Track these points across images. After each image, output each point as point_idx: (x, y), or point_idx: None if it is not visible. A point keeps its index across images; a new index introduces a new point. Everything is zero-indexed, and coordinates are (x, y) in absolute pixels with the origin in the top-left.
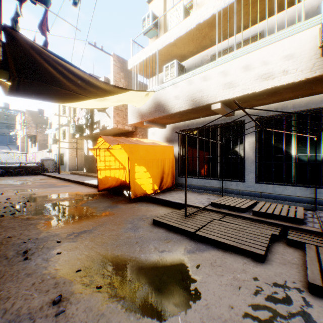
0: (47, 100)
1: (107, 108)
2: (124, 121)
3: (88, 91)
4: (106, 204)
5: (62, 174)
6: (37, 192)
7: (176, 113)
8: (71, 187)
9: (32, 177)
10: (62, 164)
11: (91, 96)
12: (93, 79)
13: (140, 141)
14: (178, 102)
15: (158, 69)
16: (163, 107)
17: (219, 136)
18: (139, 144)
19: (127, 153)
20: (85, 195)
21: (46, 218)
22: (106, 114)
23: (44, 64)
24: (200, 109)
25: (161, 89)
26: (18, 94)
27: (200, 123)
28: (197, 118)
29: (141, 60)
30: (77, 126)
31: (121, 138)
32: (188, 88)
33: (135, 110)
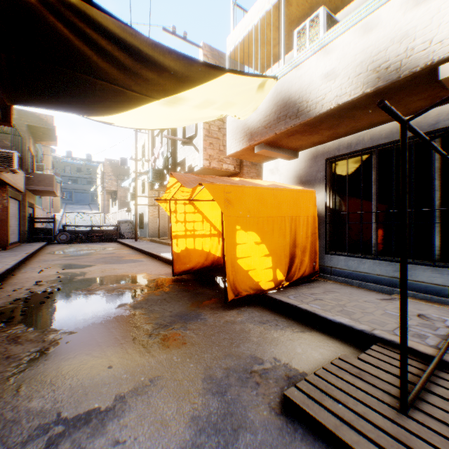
0: (77, 109)
1: (194, 138)
2: (221, 156)
3: (143, 79)
4: (178, 308)
5: (139, 241)
6: (87, 270)
7: (328, 113)
8: (139, 263)
9: (102, 246)
10: (142, 228)
11: (150, 92)
12: (145, 45)
13: (247, 181)
14: (333, 85)
15: (284, 32)
16: (295, 106)
17: (439, 159)
18: (244, 185)
19: (219, 203)
20: (152, 280)
21: (48, 341)
22: (193, 147)
23: (47, 18)
24: (396, 90)
25: (292, 69)
26: (19, 95)
27: (381, 136)
28: (372, 127)
29: (249, 28)
30: (155, 171)
31: (211, 177)
32: (362, 44)
33: (237, 128)
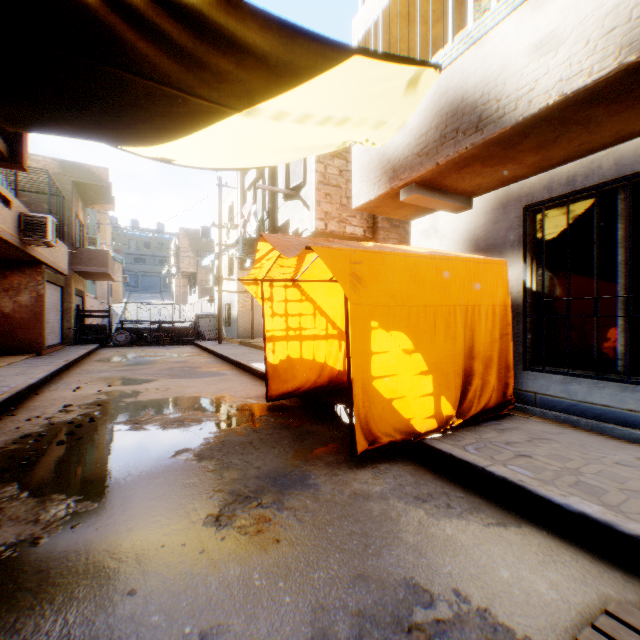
0: (112, 134)
1: (303, 188)
2: (343, 214)
3: (212, 73)
4: (271, 461)
5: (224, 344)
6: (143, 387)
7: (540, 115)
8: (220, 378)
9: (172, 350)
10: (229, 325)
11: (225, 98)
12: (212, 4)
13: (388, 247)
14: (552, 61)
15: None
16: (474, 112)
17: None
18: (384, 250)
19: (341, 281)
20: (235, 407)
21: (42, 522)
22: (300, 202)
23: None
24: None
25: (468, 47)
26: (17, 109)
27: (638, 157)
28: (618, 142)
29: None
30: (246, 242)
31: (327, 240)
32: None
33: (370, 162)
